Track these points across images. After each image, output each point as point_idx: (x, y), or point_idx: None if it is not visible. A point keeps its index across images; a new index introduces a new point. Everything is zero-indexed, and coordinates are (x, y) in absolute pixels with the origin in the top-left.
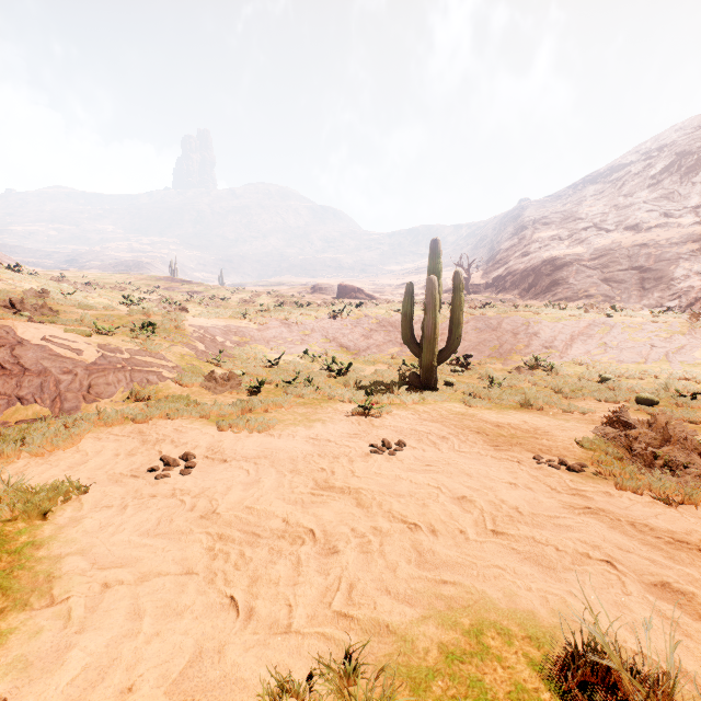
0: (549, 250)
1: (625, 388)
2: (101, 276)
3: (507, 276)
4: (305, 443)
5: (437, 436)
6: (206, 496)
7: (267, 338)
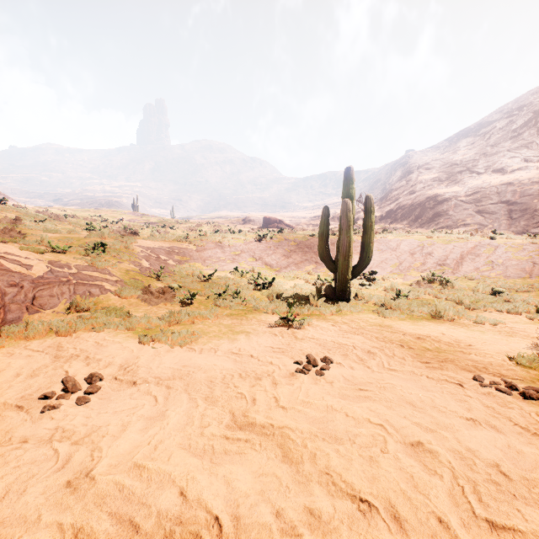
0: (431, 189)
1: (519, 300)
2: (78, 211)
3: (398, 210)
4: (226, 359)
5: (362, 350)
6: (90, 442)
7: (204, 258)
